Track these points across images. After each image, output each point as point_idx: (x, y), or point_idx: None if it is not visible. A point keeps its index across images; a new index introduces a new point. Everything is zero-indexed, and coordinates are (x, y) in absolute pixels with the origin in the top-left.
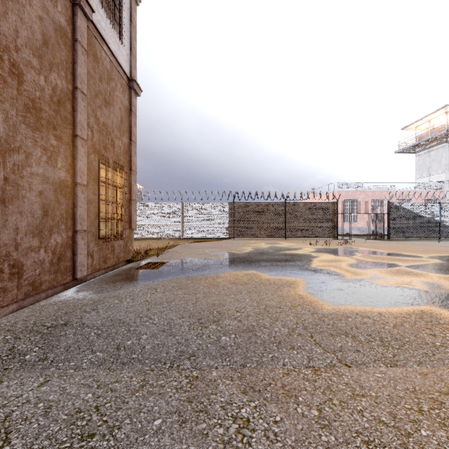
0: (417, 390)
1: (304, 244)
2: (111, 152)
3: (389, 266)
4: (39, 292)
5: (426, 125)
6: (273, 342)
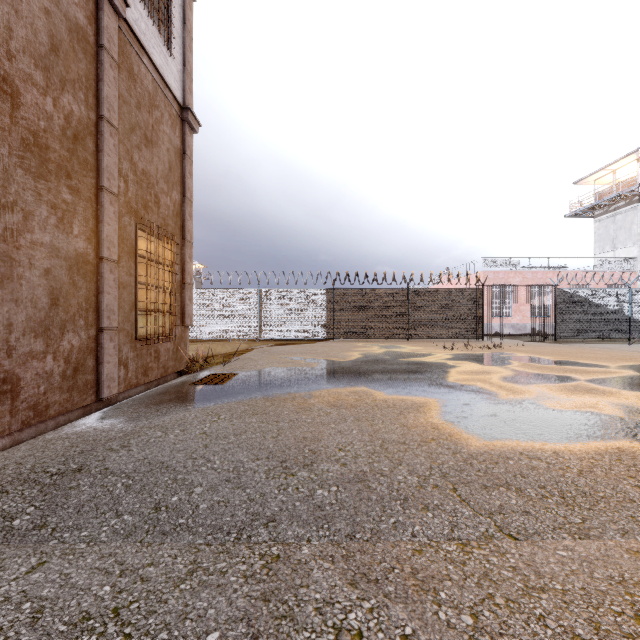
0: (627, 579)
1: (436, 348)
2: (155, 213)
3: (561, 380)
4: (45, 419)
5: (610, 177)
6: (396, 499)
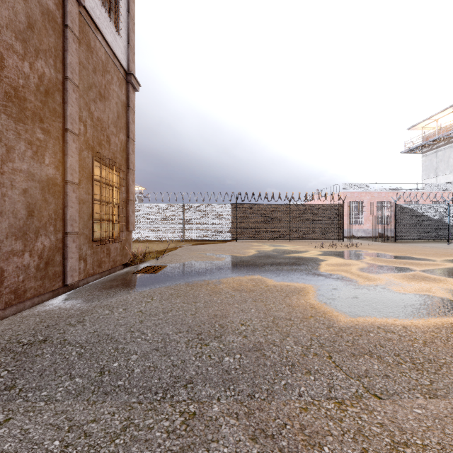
0: None
1: (310, 247)
2: (107, 149)
3: (402, 270)
4: (23, 300)
5: (433, 124)
6: (286, 364)
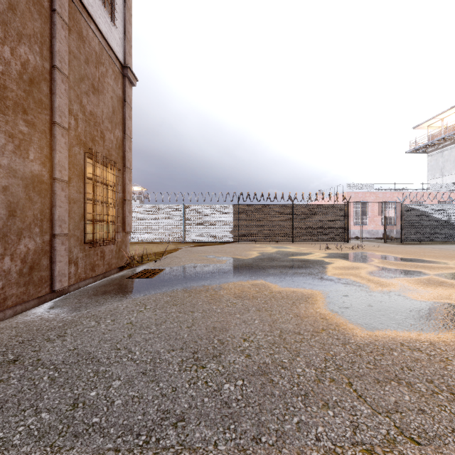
0: None
1: (314, 248)
2: (101, 146)
3: (415, 274)
4: (3, 309)
5: (439, 123)
6: (298, 394)
